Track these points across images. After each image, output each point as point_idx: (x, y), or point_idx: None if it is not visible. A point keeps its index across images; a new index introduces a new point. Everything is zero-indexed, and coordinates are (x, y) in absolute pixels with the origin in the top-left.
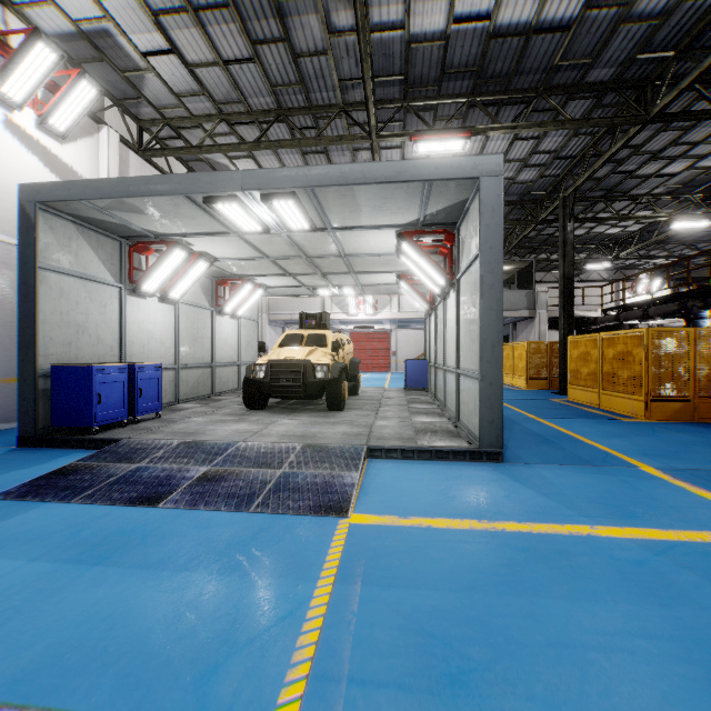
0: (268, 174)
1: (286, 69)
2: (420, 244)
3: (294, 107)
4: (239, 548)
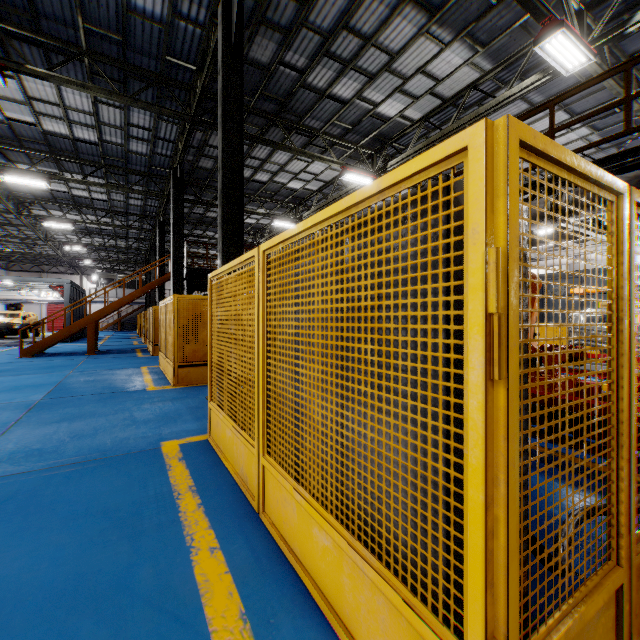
0: (1, 277)
1: (2, 217)
2: (60, 287)
3: (5, 222)
4: (3, 347)
